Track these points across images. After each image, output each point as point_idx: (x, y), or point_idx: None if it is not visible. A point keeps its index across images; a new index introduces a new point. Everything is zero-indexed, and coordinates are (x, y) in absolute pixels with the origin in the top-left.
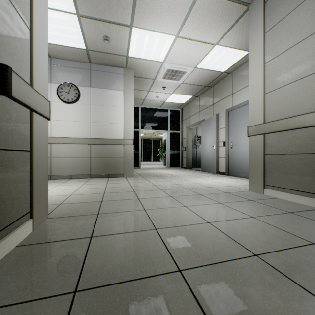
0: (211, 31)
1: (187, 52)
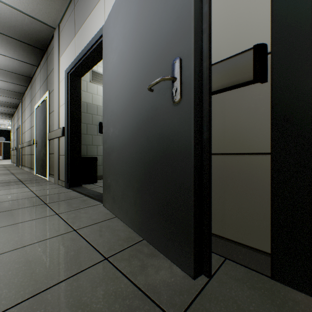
0: (5, 120)
1: (1, 121)
